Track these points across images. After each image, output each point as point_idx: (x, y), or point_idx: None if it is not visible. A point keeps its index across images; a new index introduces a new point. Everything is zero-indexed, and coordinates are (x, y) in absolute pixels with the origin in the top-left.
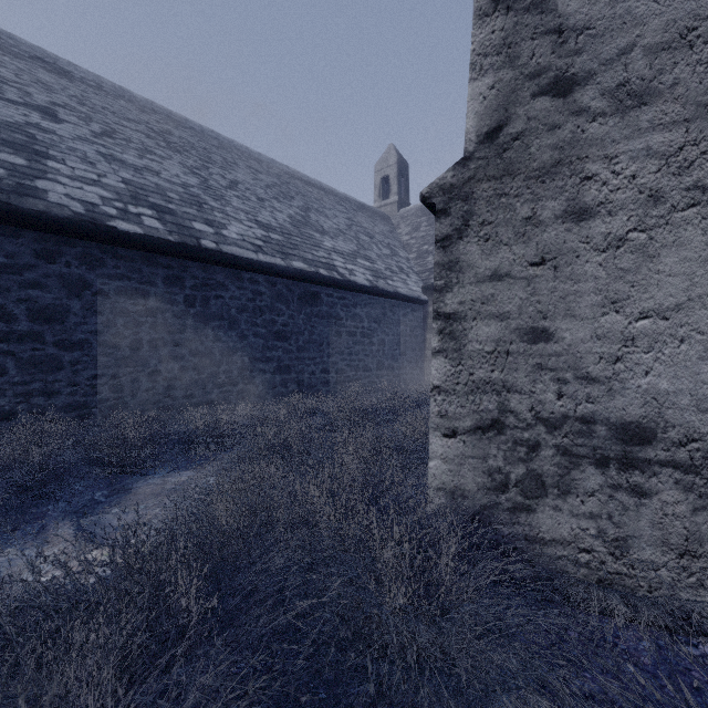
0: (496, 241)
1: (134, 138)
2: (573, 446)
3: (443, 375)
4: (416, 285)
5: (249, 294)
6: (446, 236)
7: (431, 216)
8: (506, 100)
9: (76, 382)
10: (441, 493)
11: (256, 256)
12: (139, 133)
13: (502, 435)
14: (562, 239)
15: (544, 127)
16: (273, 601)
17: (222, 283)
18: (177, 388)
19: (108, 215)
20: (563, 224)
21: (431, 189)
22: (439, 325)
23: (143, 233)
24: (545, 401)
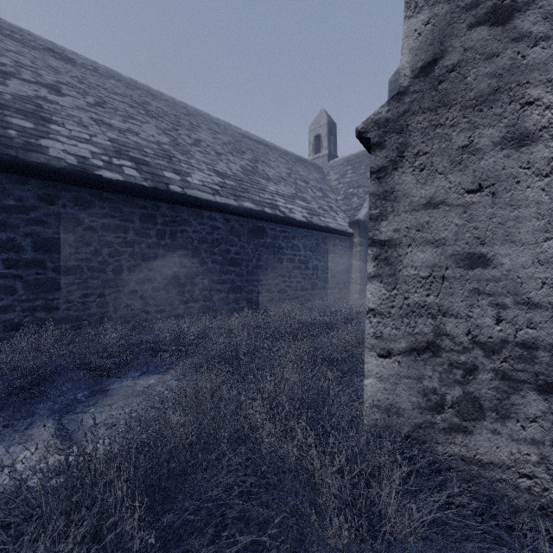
0: (431, 170)
1: (120, 108)
2: (513, 371)
3: (378, 299)
4: (343, 221)
5: (208, 229)
6: (381, 167)
7: (356, 165)
8: (441, 33)
9: (71, 299)
10: (377, 410)
11: (213, 197)
12: (125, 104)
13: (438, 357)
14: (501, 165)
15: (482, 56)
16: (213, 531)
17: (187, 220)
18: (151, 305)
19: (96, 166)
20: (502, 150)
21: (367, 124)
22: (374, 252)
23: (123, 180)
24: (483, 325)
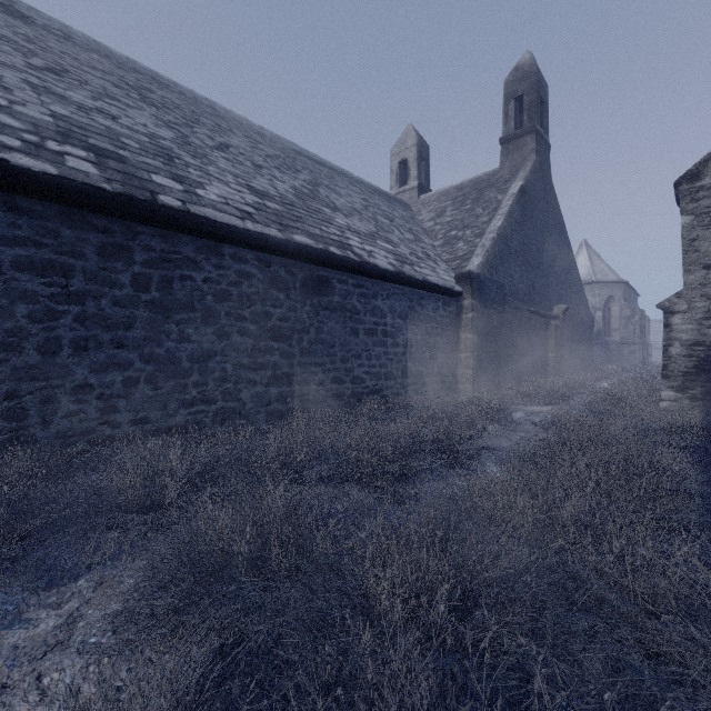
0: None
1: (94, 83)
2: None
3: None
4: (447, 274)
5: (232, 276)
6: None
7: (458, 199)
8: None
9: None
10: None
11: (241, 222)
12: (105, 81)
13: None
14: None
15: None
16: None
17: (192, 259)
18: (120, 410)
19: (2, 145)
20: None
21: None
22: None
23: (56, 174)
24: None
